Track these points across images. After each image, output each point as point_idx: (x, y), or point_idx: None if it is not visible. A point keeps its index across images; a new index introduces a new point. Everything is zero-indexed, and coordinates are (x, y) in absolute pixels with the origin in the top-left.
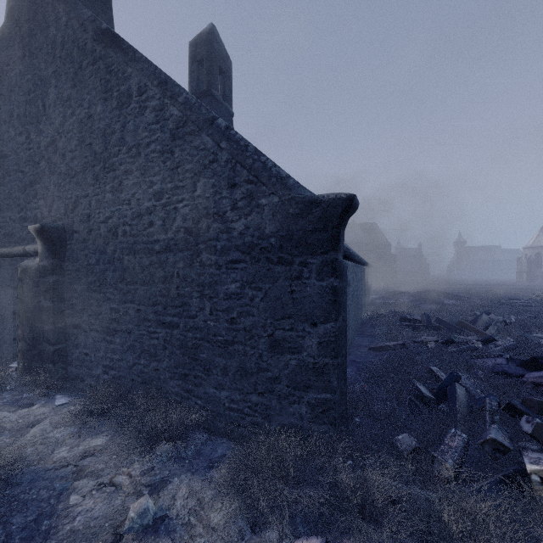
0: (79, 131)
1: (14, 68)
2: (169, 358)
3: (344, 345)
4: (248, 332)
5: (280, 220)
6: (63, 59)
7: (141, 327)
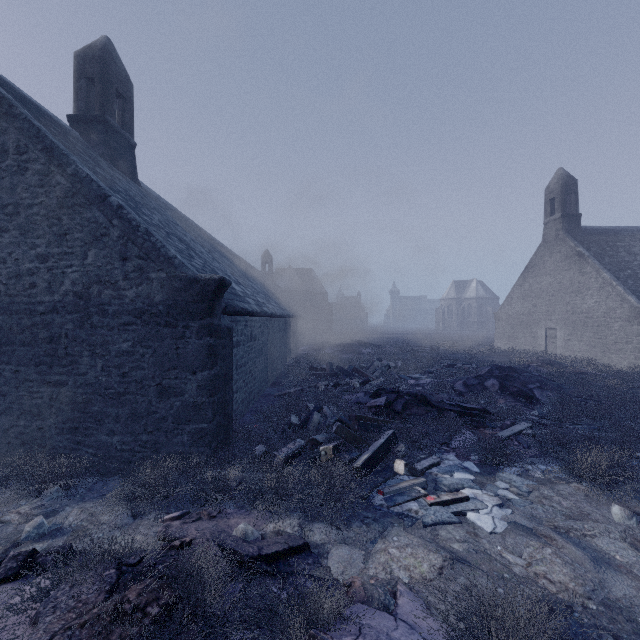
0: None
1: None
2: (56, 415)
3: (222, 388)
4: (139, 383)
5: (167, 291)
6: None
7: (20, 388)
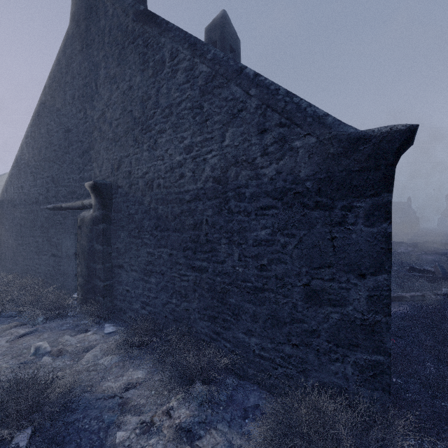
0: (122, 101)
1: (76, 59)
2: (198, 300)
3: None
4: (279, 279)
5: (317, 161)
6: (110, 44)
7: (173, 269)
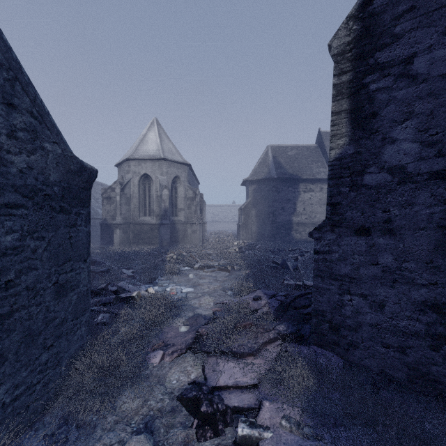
0: None
1: None
2: None
3: None
4: (32, 289)
5: (63, 171)
6: None
7: None
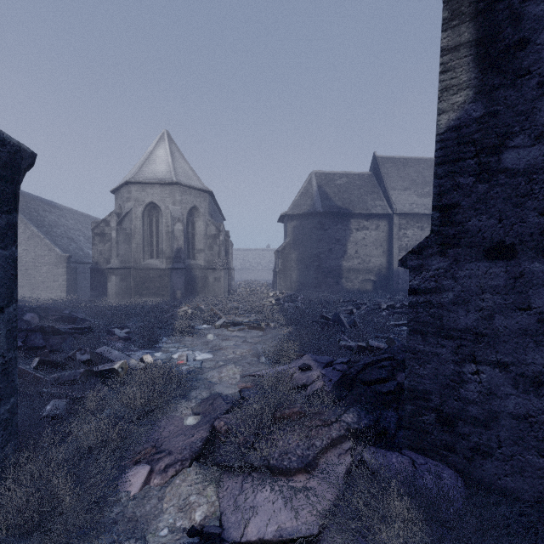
0: None
1: None
2: None
3: None
4: None
5: None
6: None
7: None
